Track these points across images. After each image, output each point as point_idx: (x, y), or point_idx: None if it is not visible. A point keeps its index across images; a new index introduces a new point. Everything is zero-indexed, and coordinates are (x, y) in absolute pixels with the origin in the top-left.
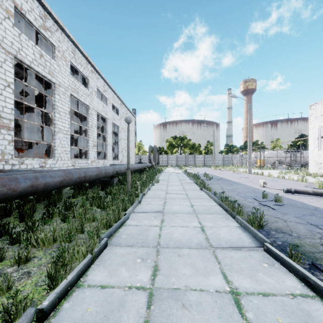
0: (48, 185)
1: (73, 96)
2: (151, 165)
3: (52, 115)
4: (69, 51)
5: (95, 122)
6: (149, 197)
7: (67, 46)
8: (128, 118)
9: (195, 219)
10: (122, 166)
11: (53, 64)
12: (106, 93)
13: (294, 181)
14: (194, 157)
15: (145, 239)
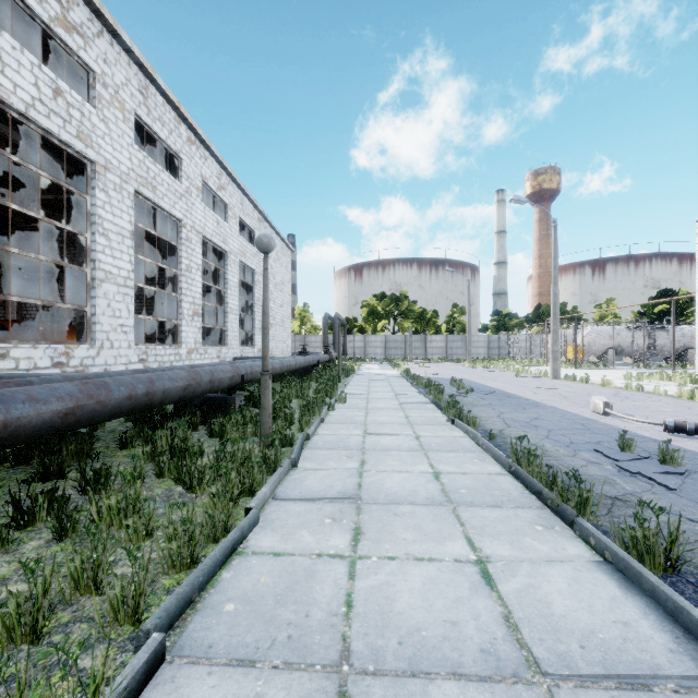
0: (19, 427)
1: (142, 195)
2: (328, 358)
3: (87, 240)
4: (132, 88)
5: (198, 259)
6: (320, 444)
7: (126, 75)
8: (266, 238)
9: (454, 528)
10: (259, 362)
11: (90, 115)
12: (225, 194)
13: (671, 399)
14: (423, 339)
15: (298, 623)
